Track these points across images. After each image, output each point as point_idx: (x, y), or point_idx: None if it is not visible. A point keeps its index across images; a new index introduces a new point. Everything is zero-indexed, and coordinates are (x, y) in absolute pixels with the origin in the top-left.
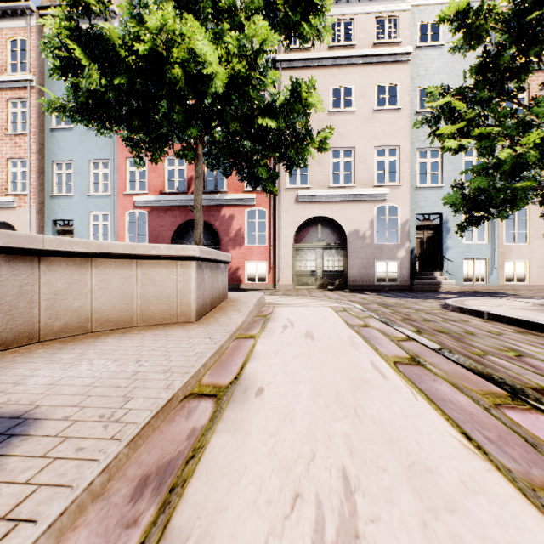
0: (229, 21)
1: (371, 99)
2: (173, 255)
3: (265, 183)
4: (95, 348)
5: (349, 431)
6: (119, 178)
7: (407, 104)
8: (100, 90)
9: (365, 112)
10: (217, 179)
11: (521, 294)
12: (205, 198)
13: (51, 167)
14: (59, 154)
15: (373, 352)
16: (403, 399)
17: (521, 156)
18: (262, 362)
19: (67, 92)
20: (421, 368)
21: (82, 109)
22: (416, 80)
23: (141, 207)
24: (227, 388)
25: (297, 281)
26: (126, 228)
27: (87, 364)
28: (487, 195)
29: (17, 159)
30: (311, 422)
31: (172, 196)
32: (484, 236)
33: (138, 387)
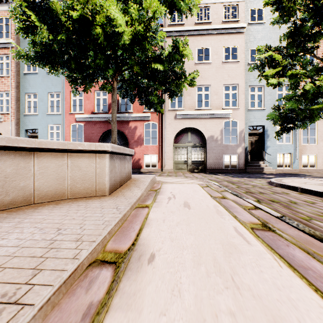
0: (133, 1)
1: (221, 55)
2: (93, 150)
3: (156, 106)
4: (31, 218)
5: (233, 307)
6: (66, 104)
7: (243, 58)
8: (49, 44)
9: (217, 63)
10: (126, 104)
11: (314, 175)
12: (119, 116)
13: (24, 97)
14: (29, 89)
15: (234, 219)
16: (269, 266)
17: (319, 88)
18: (153, 228)
19: (29, 46)
20: (273, 233)
21: (38, 57)
22: (248, 44)
23: (80, 122)
24: (125, 255)
25: (175, 167)
26: (70, 134)
27: (18, 232)
28: (294, 114)
29: (3, 92)
30: (197, 294)
31: (98, 115)
32: (290, 139)
33: (50, 257)
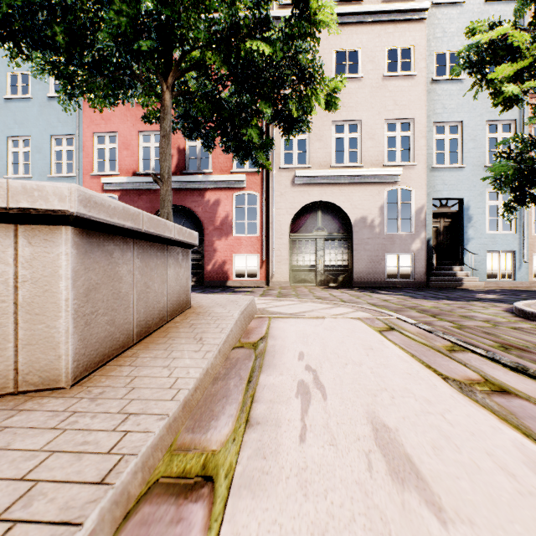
0: None
1: (381, 63)
2: None
3: (256, 153)
4: None
5: None
6: (85, 157)
7: (423, 69)
8: None
9: (374, 79)
10: (200, 158)
11: None
12: (185, 180)
13: (5, 144)
14: (14, 128)
15: None
16: None
17: None
18: None
19: None
20: None
21: None
22: (433, 43)
23: (111, 191)
24: None
25: (293, 277)
26: None
27: None
28: None
29: None
30: None
31: (146, 178)
32: (511, 225)
33: None
